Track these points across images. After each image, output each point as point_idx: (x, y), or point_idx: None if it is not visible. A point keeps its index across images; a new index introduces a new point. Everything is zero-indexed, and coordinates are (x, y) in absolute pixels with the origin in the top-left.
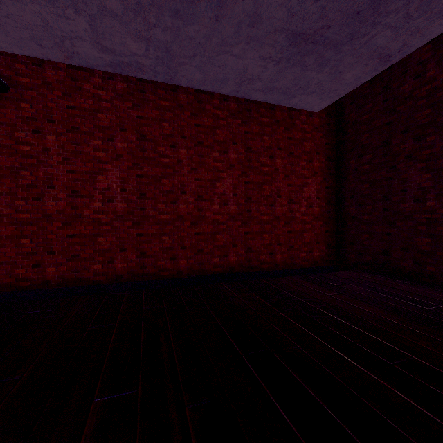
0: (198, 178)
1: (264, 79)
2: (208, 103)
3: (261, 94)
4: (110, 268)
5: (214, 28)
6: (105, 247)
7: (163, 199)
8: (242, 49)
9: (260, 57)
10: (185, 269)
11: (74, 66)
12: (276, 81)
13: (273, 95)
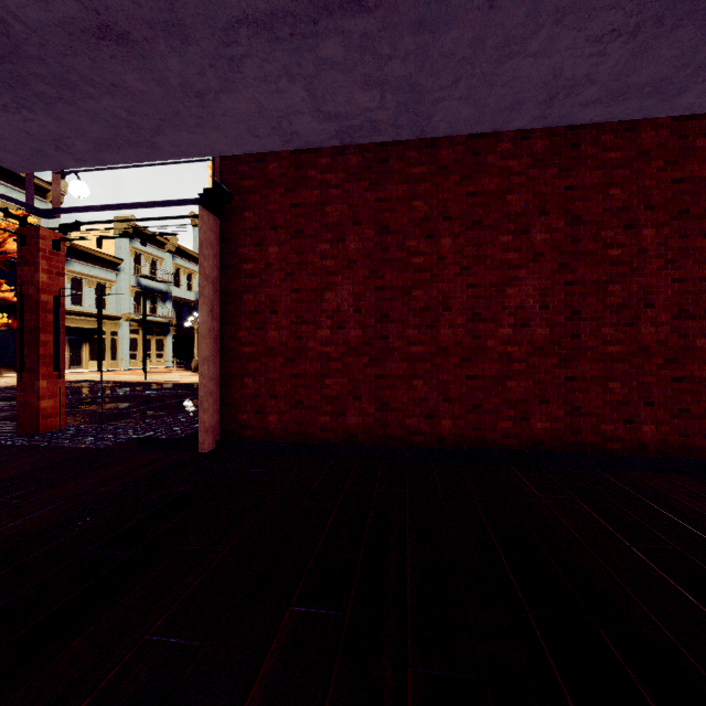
0: (472, 283)
1: (602, 78)
2: (491, 152)
3: (597, 109)
4: (340, 423)
5: (488, 22)
6: (334, 392)
7: (413, 322)
8: (547, 38)
9: (588, 39)
10: (450, 435)
11: (298, 150)
12: (632, 73)
13: (628, 102)
